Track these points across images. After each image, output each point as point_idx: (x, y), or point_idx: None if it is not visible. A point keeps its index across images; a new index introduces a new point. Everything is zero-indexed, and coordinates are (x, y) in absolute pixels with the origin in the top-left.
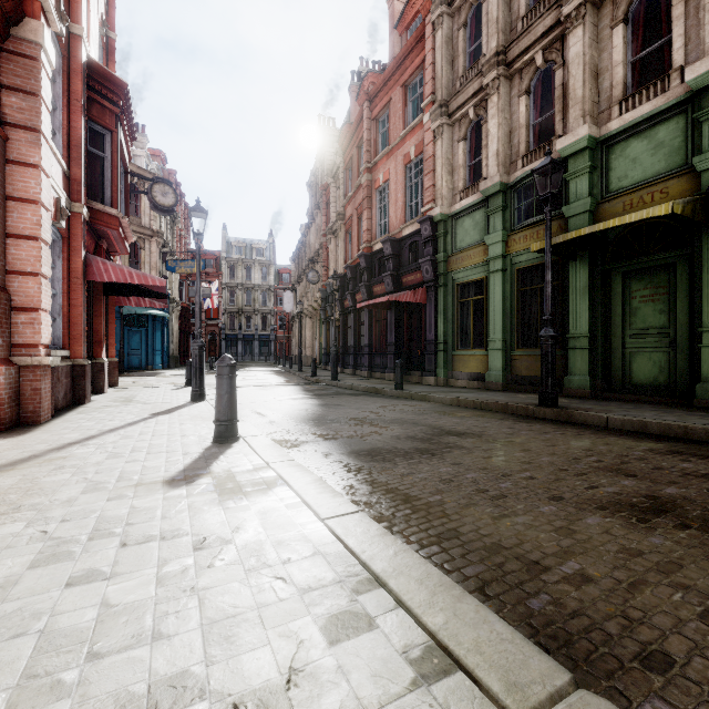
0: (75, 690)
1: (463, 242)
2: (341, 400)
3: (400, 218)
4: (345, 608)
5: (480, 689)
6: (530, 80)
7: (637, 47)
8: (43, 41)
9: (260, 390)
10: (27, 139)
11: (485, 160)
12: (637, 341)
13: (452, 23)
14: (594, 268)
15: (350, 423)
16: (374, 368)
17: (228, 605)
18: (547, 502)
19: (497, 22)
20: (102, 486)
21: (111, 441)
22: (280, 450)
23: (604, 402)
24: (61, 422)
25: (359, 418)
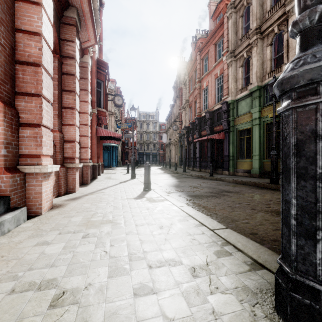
0: (134, 222)
1: (241, 112)
2: (186, 180)
3: (213, 102)
4: (182, 219)
5: (207, 227)
6: (272, 39)
7: None
8: (89, 61)
9: (154, 175)
10: (84, 93)
11: (251, 75)
12: None
13: (236, 15)
14: None
15: (189, 187)
16: (202, 167)
17: (157, 217)
18: (249, 209)
19: (256, 15)
20: (118, 198)
21: (112, 189)
22: (165, 193)
23: None
24: (94, 184)
25: (192, 186)
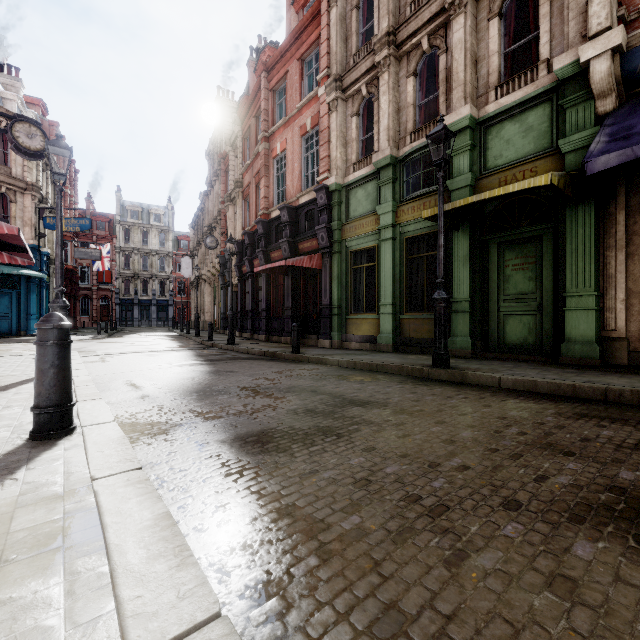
0: None
1: (356, 211)
2: (235, 365)
3: (297, 187)
4: None
5: None
6: (417, 63)
7: (509, 40)
8: None
9: (147, 356)
10: None
11: (377, 135)
12: (510, 305)
13: (346, 4)
14: (474, 238)
15: (240, 394)
16: (272, 332)
17: None
18: (505, 514)
19: (388, 5)
20: None
21: None
22: (126, 449)
23: (486, 361)
24: None
25: (252, 387)
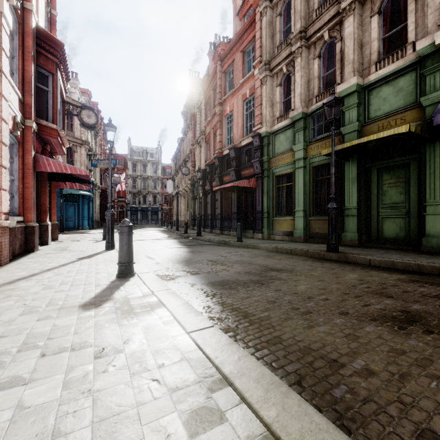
0: None
1: (279, 149)
2: (203, 248)
3: (240, 134)
4: (202, 404)
5: None
6: (320, 49)
7: (386, 29)
8: (3, 10)
9: (151, 242)
10: None
11: (293, 98)
12: (386, 211)
13: (272, 13)
14: (360, 166)
15: (208, 263)
16: (224, 228)
17: (115, 404)
18: (338, 316)
19: (301, 12)
20: (35, 310)
21: (47, 277)
22: (161, 282)
23: (366, 249)
24: (15, 264)
25: (214, 260)
